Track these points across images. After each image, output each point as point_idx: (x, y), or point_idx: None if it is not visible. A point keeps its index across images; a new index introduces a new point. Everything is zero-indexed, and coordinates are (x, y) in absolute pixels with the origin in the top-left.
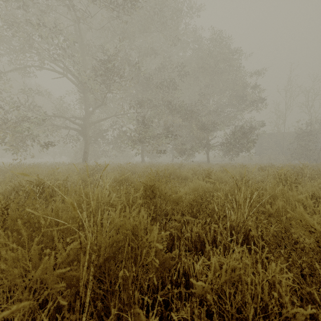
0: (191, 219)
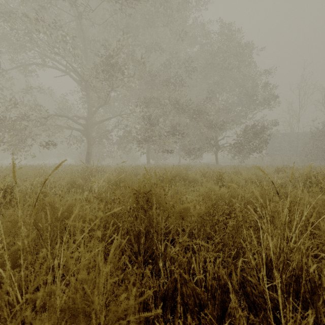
0: (204, 244)
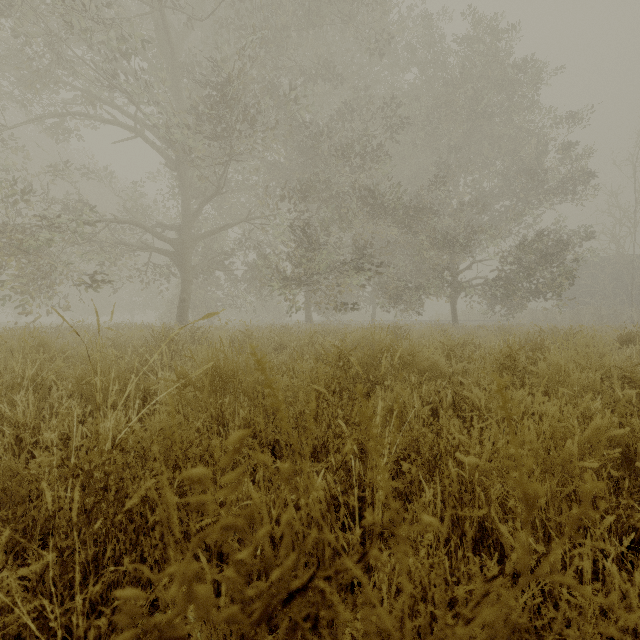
0: None
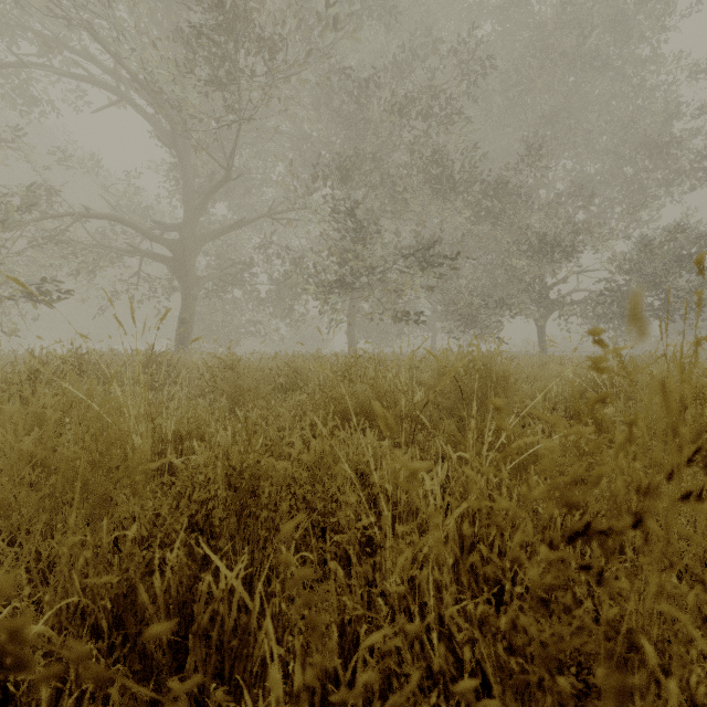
0: None
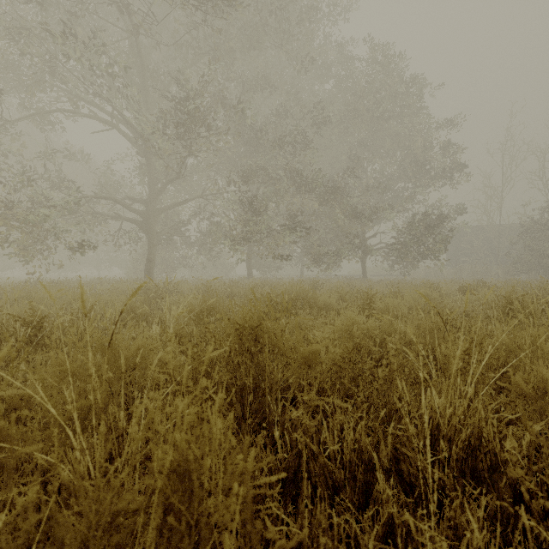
0: (341, 404)
